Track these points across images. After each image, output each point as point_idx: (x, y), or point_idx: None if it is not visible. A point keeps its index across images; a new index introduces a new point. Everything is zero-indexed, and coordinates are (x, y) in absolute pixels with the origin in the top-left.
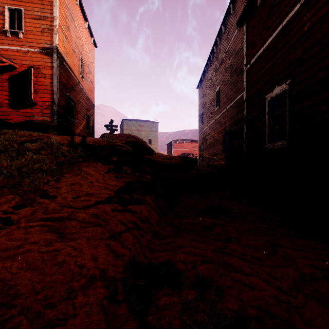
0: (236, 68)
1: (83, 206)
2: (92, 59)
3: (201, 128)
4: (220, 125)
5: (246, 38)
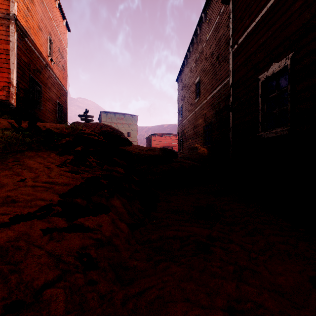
0: (218, 55)
1: None
2: (65, 44)
3: (180, 121)
4: (200, 117)
5: (233, 16)
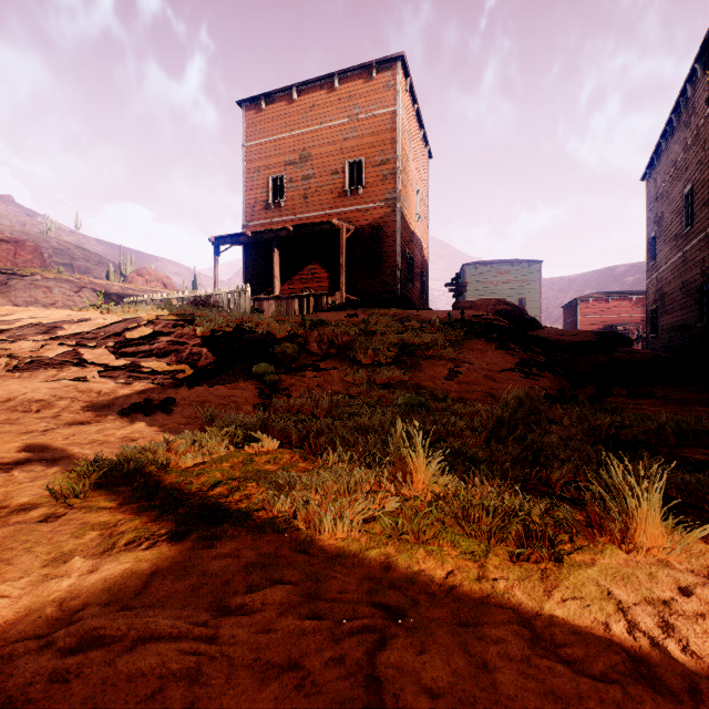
0: None
1: (495, 370)
2: (426, 181)
3: (651, 268)
4: (693, 265)
5: None
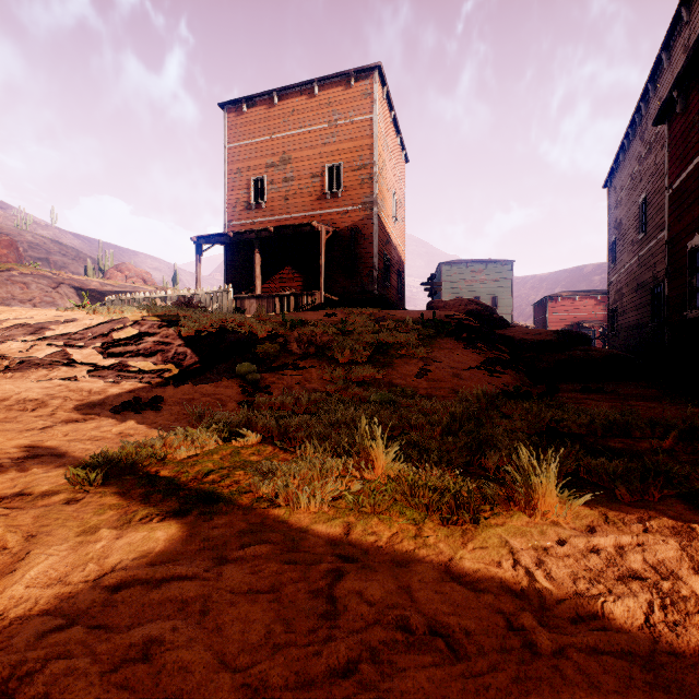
0: None
1: (462, 368)
2: (403, 184)
3: (612, 270)
4: (646, 269)
5: (668, 146)
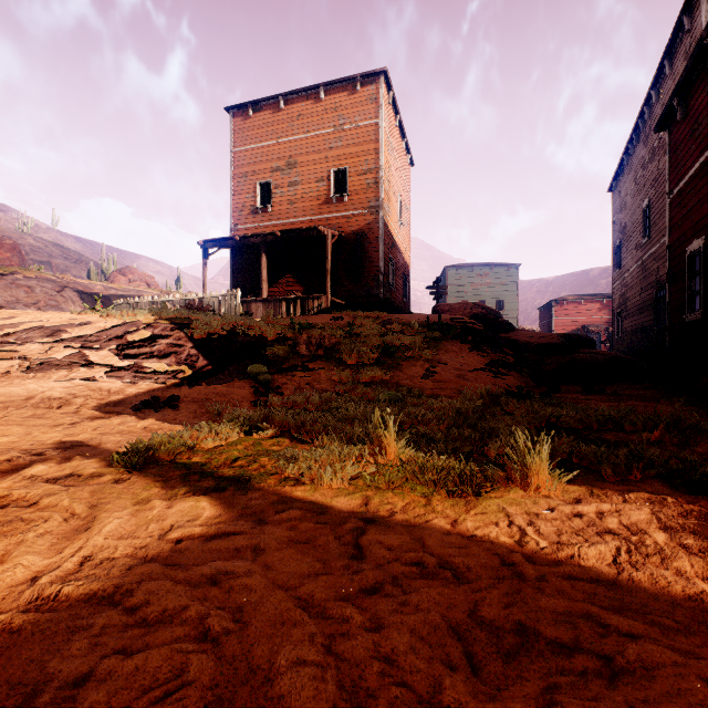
0: None
1: (467, 370)
2: (408, 188)
3: (616, 274)
4: (650, 273)
5: (669, 153)
